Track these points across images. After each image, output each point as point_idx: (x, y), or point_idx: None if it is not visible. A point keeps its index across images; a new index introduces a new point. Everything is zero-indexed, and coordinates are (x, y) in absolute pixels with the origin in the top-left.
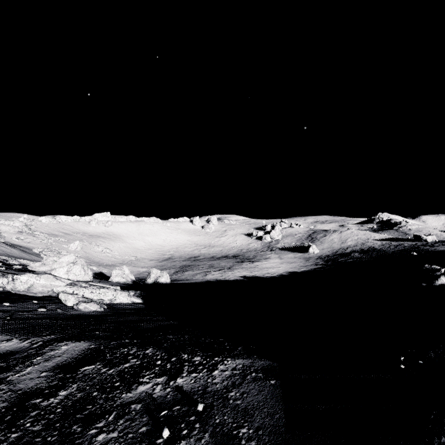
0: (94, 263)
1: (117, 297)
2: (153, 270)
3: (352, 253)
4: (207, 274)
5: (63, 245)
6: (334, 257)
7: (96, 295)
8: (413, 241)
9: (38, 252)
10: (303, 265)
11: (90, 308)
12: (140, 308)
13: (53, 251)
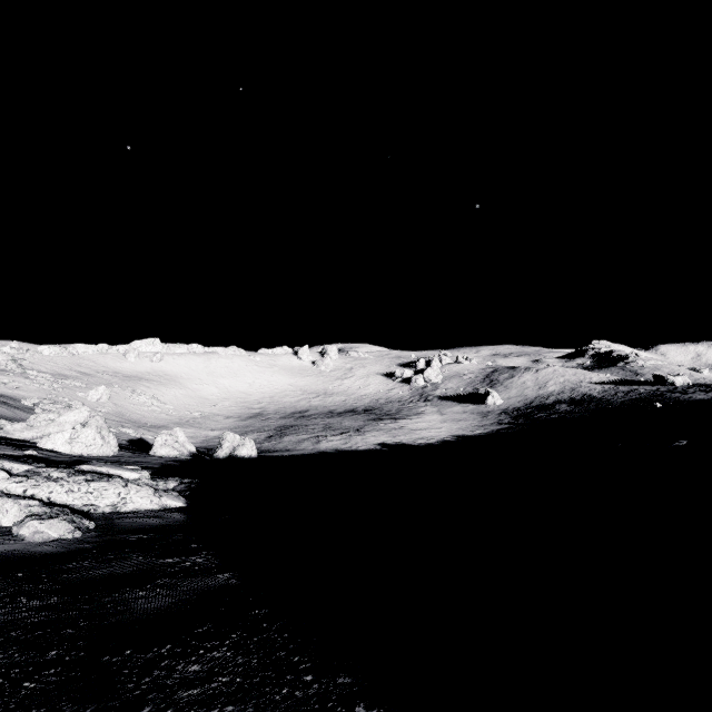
0: (129, 424)
1: (128, 498)
2: (227, 434)
3: (557, 404)
4: (321, 440)
5: (78, 392)
6: (528, 411)
7: (79, 496)
8: (652, 385)
9: (31, 405)
10: (478, 424)
11: (48, 532)
12: (172, 524)
13: (59, 403)
